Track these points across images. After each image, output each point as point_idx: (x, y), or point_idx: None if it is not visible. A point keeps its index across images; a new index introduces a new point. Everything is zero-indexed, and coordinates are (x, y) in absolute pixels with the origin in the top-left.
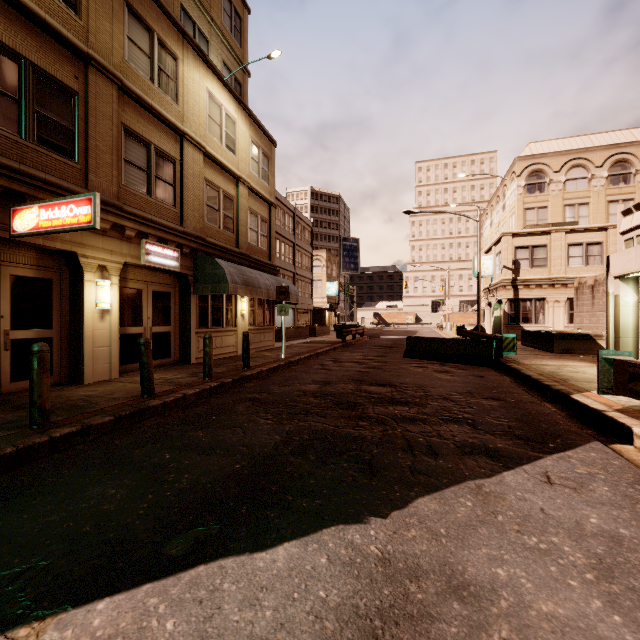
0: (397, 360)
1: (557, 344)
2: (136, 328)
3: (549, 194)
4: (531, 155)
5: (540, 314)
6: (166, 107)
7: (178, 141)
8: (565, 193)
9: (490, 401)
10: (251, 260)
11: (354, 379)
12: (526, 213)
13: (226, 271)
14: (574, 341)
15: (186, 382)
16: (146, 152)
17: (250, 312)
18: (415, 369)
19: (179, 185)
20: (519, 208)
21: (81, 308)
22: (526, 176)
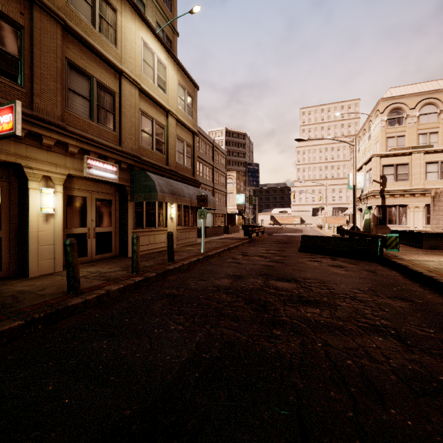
0: (294, 254)
1: (426, 241)
2: (81, 229)
3: (406, 126)
4: (392, 97)
5: (403, 217)
6: (106, 49)
7: (117, 78)
8: (419, 125)
9: (398, 302)
10: (178, 175)
11: (261, 273)
12: (388, 141)
13: (156, 182)
14: (441, 239)
15: (115, 276)
16: (88, 84)
17: (178, 216)
18: (312, 263)
19: (118, 113)
20: (382, 137)
21: (26, 212)
22: (388, 113)
